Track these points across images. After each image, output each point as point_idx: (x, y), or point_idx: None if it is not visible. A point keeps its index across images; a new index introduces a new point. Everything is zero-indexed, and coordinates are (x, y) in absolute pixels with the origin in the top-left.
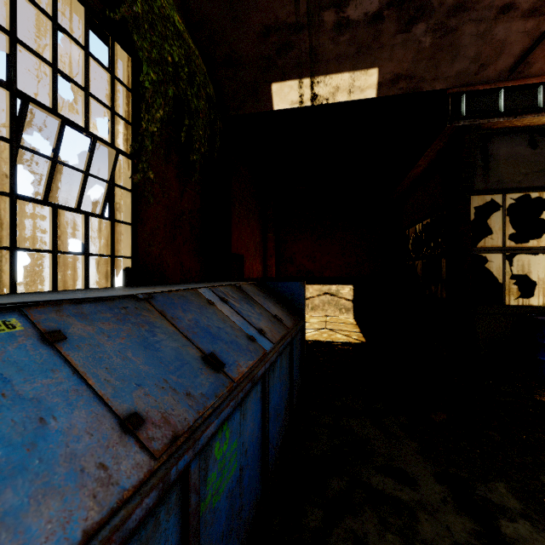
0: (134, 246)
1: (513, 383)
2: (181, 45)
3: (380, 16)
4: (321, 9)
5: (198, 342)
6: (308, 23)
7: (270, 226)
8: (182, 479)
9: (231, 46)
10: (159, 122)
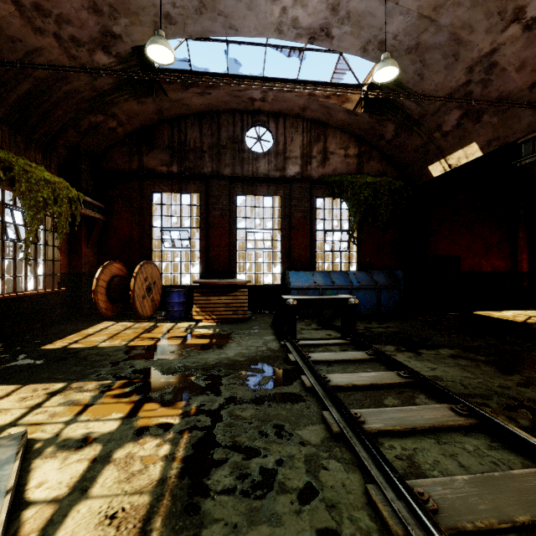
0: (357, 259)
1: (530, 341)
2: (370, 187)
3: (460, 124)
4: (432, 134)
5: (334, 279)
6: (430, 140)
7: (520, 226)
8: (319, 290)
9: (405, 160)
10: (357, 221)
